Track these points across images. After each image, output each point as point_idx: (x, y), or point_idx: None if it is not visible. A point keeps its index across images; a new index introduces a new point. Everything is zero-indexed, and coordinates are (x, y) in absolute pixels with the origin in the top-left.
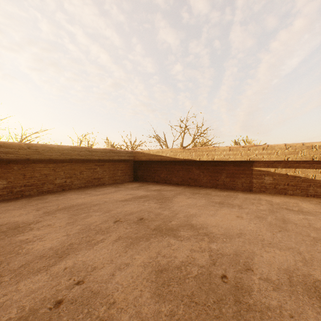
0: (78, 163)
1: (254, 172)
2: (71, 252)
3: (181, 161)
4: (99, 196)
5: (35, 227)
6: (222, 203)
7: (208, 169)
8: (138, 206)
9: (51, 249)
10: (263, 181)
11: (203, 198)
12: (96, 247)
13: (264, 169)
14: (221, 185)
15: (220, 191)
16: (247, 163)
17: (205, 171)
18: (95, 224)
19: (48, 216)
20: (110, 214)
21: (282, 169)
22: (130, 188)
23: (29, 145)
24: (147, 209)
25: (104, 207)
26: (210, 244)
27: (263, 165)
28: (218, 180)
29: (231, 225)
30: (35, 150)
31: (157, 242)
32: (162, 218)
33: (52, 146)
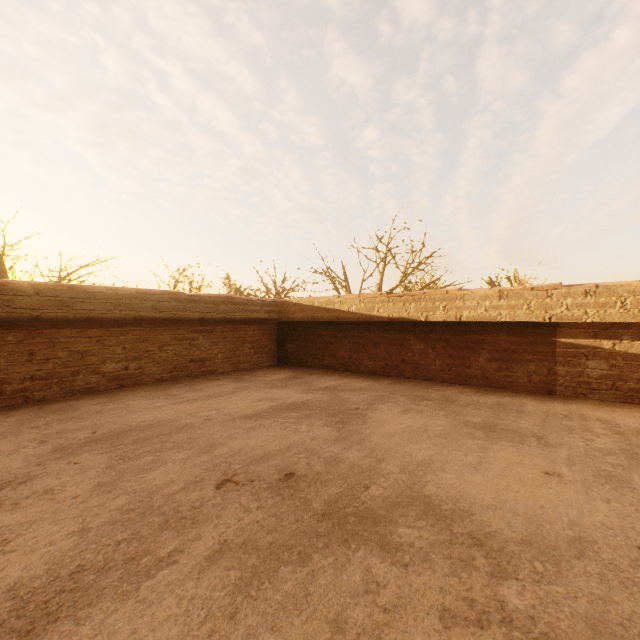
0: (155, 328)
1: (560, 350)
2: (68, 607)
3: (384, 322)
4: (195, 403)
5: (10, 500)
6: (492, 429)
7: (447, 342)
8: (283, 433)
9: (12, 592)
10: (582, 370)
11: (442, 413)
12: (146, 588)
13: (584, 343)
14: (478, 378)
15: (478, 393)
16: (542, 327)
17: (440, 346)
18: (166, 493)
19: (58, 461)
20: (212, 458)
21: (633, 342)
22: (269, 383)
23: (38, 287)
24: (306, 443)
25: (201, 435)
26: (498, 587)
27: (583, 333)
28: (471, 366)
29: (541, 505)
30: (53, 297)
31: (333, 569)
32: (343, 474)
33: (94, 290)
